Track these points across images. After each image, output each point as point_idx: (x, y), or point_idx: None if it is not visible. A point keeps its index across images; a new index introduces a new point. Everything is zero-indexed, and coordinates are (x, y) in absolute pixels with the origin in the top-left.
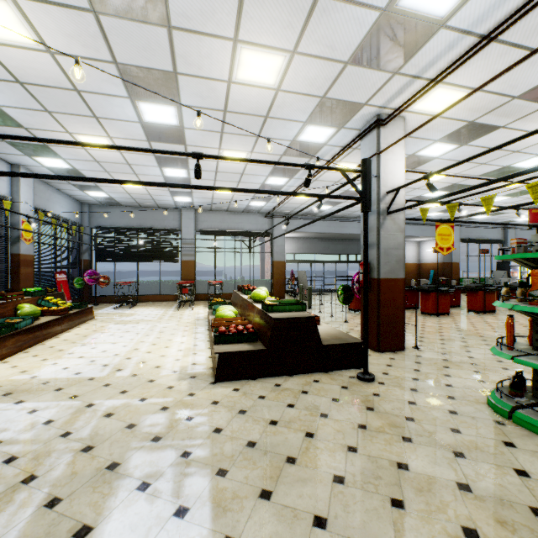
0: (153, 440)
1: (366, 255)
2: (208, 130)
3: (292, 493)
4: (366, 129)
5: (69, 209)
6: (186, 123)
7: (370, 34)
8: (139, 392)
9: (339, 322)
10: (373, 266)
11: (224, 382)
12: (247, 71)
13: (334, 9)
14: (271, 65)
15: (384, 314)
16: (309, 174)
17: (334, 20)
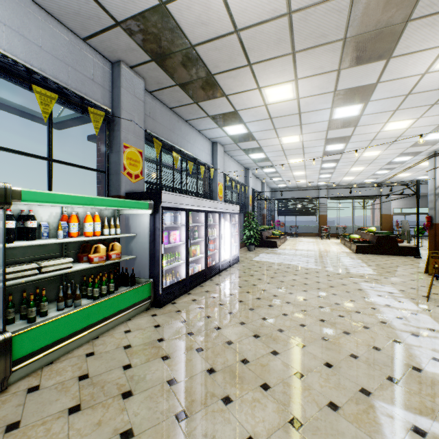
0: (343, 257)
1: (417, 214)
2: (346, 165)
3: (379, 262)
4: (429, 156)
5: (269, 193)
6: (338, 165)
7: (414, 144)
8: (331, 253)
9: (424, 248)
10: (432, 218)
11: (358, 254)
12: (366, 154)
13: (397, 144)
14: (376, 152)
15: (438, 239)
16: (391, 188)
17: (398, 145)
